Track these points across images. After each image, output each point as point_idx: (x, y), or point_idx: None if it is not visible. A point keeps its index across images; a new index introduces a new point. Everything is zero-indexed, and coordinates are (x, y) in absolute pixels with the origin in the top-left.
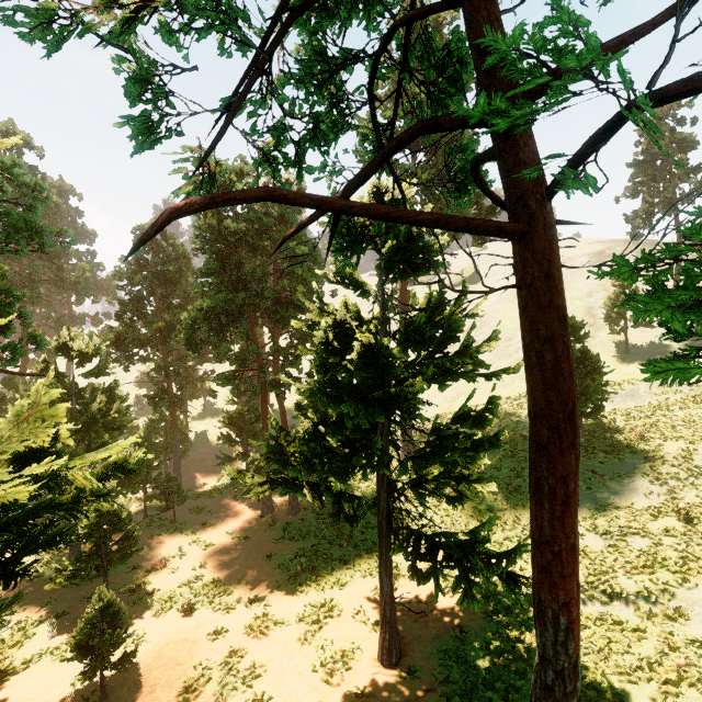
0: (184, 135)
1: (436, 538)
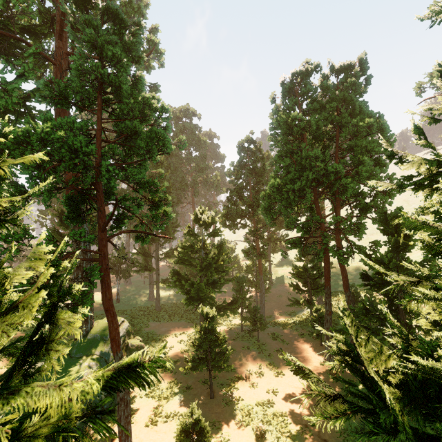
0: None
1: None
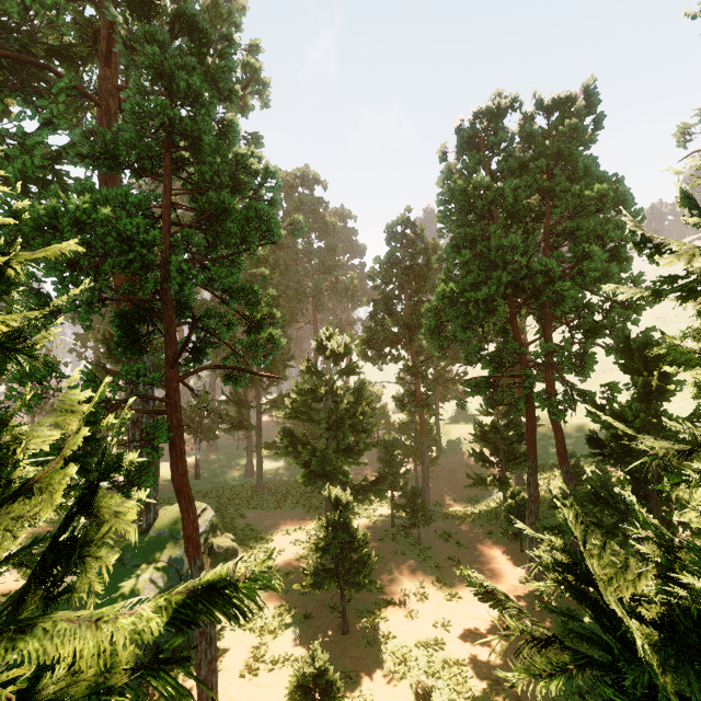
0: None
1: None
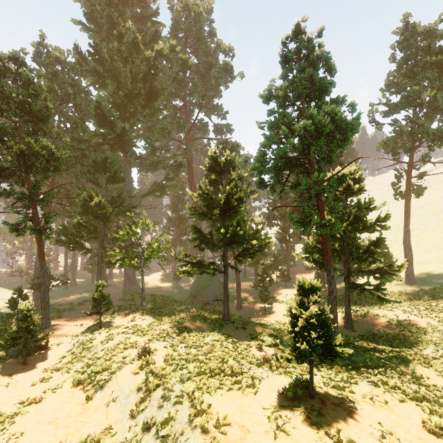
0: (277, 192)
1: (360, 285)
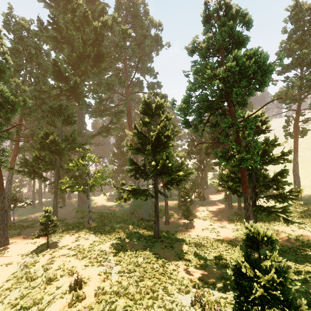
0: (199, 131)
1: (267, 207)
